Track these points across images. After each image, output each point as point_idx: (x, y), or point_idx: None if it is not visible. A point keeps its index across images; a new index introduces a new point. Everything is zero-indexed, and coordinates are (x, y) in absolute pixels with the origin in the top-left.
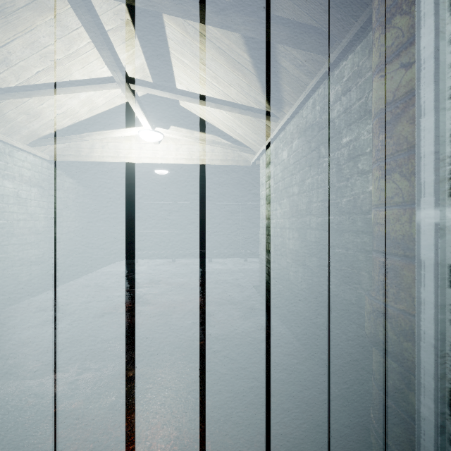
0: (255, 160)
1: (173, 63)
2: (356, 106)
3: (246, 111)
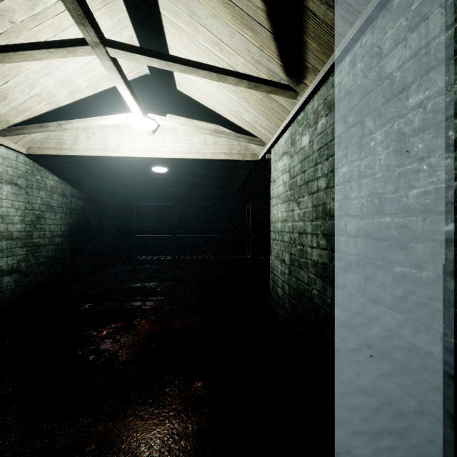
0: (265, 153)
1: (166, 31)
2: (442, 38)
3: (257, 84)
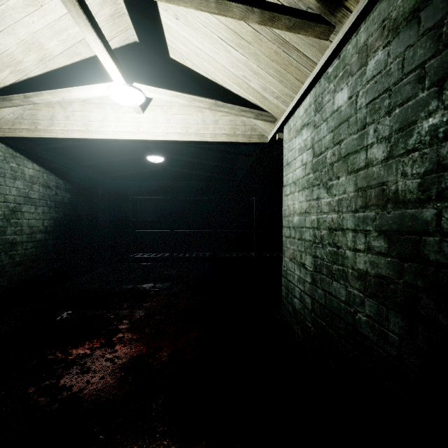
0: (275, 131)
1: None
2: None
3: (274, 14)
